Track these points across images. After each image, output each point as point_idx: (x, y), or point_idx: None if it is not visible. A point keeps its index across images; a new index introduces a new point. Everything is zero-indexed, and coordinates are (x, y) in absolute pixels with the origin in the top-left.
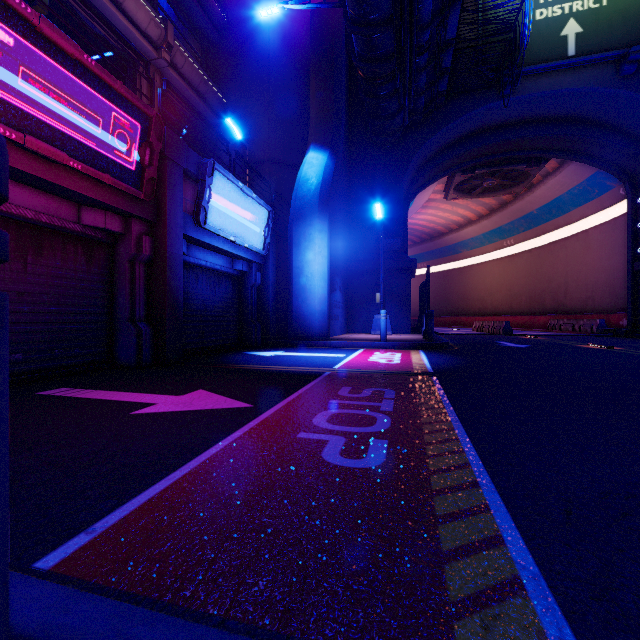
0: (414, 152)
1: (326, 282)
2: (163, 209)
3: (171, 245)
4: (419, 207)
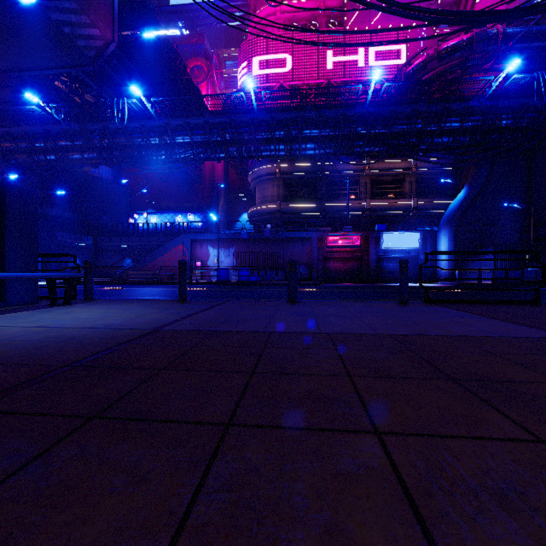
0: None
1: (447, 256)
2: (369, 249)
3: (370, 256)
4: None
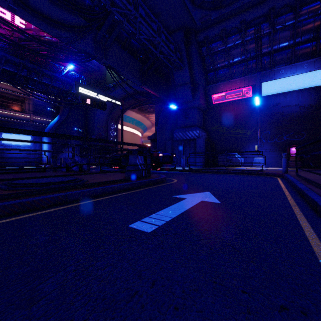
0: (97, 109)
1: None
2: None
3: None
4: (143, 117)
